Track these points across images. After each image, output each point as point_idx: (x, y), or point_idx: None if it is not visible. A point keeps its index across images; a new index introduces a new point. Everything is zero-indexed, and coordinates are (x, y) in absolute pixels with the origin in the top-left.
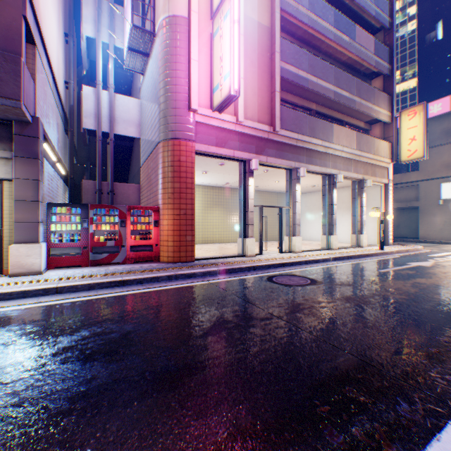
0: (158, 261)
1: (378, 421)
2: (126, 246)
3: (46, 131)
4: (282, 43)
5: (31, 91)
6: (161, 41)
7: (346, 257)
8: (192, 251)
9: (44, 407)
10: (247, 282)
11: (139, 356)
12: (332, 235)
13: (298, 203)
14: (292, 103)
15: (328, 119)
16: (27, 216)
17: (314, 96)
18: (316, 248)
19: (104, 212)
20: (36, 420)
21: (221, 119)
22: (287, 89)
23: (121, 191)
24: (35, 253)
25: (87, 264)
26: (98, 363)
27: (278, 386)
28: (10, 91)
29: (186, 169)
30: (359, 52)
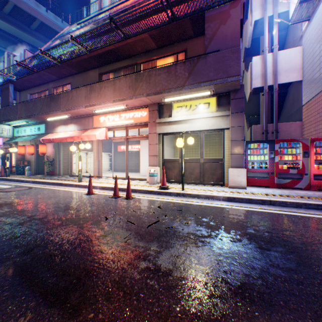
0: None
1: None
2: (307, 175)
3: None
4: None
5: None
6: None
7: None
8: None
9: None
10: None
11: None
12: None
13: None
14: None
15: None
16: (236, 150)
17: None
18: None
19: (285, 145)
20: None
21: None
22: None
23: (282, 129)
24: (241, 174)
25: (272, 186)
26: None
27: None
28: (233, 71)
29: None
30: None
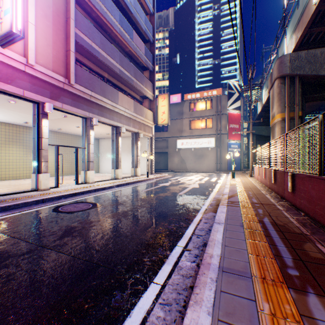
0: None
1: (92, 324)
2: None
3: None
4: (77, 14)
5: None
6: None
7: (126, 184)
8: None
9: None
10: (29, 216)
11: None
12: (119, 169)
13: (92, 145)
14: (89, 67)
15: (117, 88)
16: None
17: (106, 67)
18: (108, 178)
19: None
20: None
21: (6, 54)
22: (84, 54)
23: None
24: None
25: None
26: None
27: None
28: None
29: None
30: (136, 49)
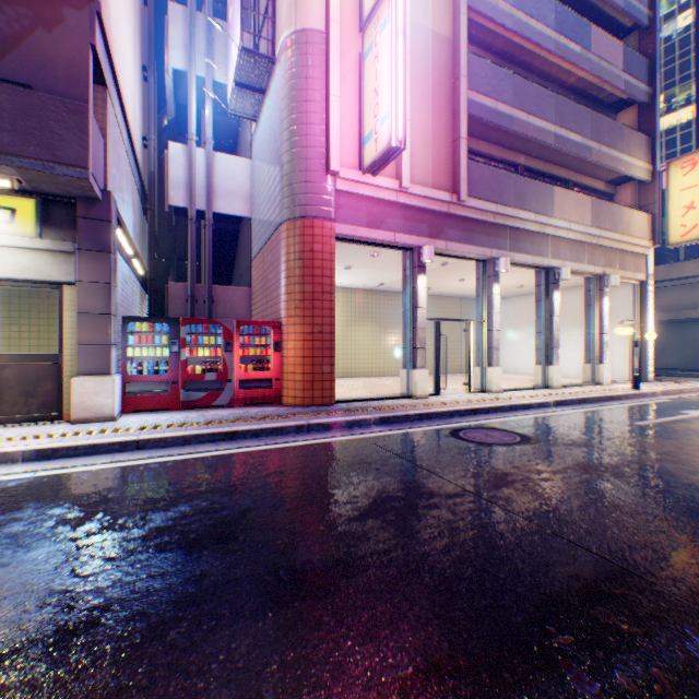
0: (279, 403)
1: (657, 665)
2: (233, 381)
3: (120, 211)
4: (470, 61)
5: (100, 153)
6: (283, 70)
7: (576, 401)
8: (331, 388)
9: (141, 613)
10: (419, 437)
11: (268, 546)
12: (551, 365)
13: (496, 314)
14: (486, 156)
15: (545, 179)
16: (95, 336)
17: (522, 143)
18: (524, 386)
19: (202, 330)
20: (132, 630)
21: (375, 185)
22: (477, 134)
23: (223, 298)
24: (106, 390)
25: (177, 407)
26: (209, 552)
27: (486, 600)
28: (73, 155)
29: (322, 263)
30: (596, 69)
